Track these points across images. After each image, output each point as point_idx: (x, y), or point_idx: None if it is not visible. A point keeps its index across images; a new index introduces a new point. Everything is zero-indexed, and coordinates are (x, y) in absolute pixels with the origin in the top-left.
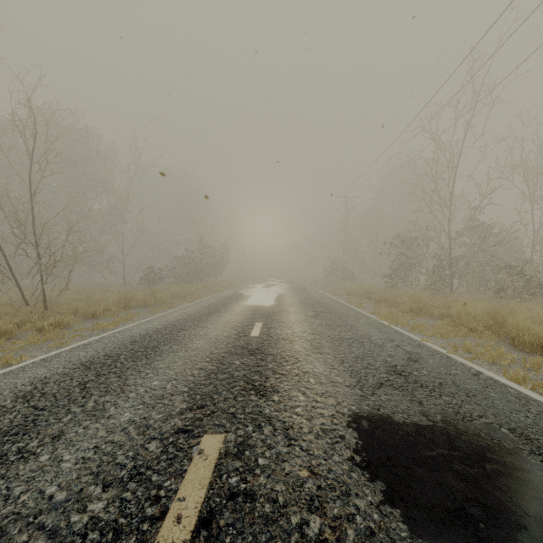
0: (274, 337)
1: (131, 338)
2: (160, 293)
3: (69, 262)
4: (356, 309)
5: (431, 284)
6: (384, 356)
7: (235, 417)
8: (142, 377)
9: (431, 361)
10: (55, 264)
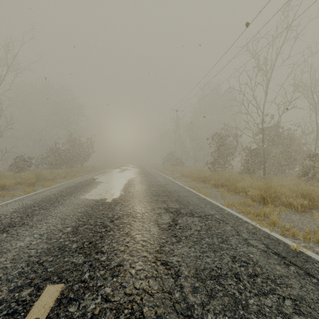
0: None
1: None
2: None
3: None
4: (209, 199)
5: (246, 169)
6: None
7: None
8: None
9: None
10: None
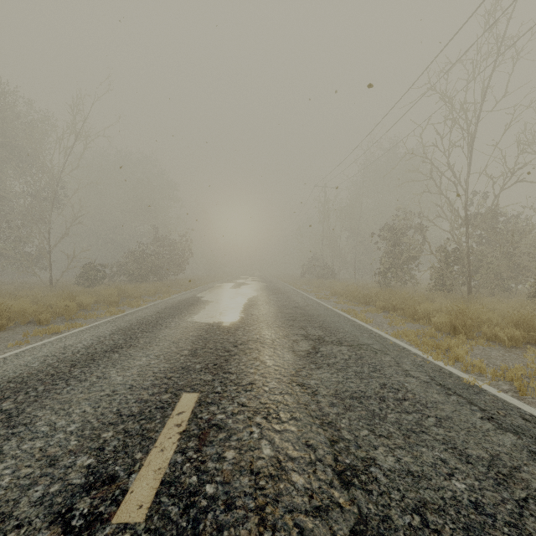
0: (204, 531)
1: None
2: (65, 302)
3: None
4: (369, 327)
5: (439, 284)
6: None
7: None
8: None
9: None
10: None
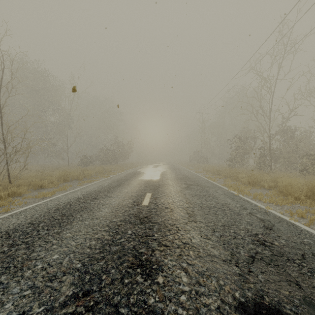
0: (159, 205)
1: (56, 206)
2: (87, 172)
3: (24, 152)
4: (213, 182)
5: (257, 165)
6: (245, 224)
7: (117, 313)
8: (46, 249)
9: (282, 229)
10: (16, 153)
